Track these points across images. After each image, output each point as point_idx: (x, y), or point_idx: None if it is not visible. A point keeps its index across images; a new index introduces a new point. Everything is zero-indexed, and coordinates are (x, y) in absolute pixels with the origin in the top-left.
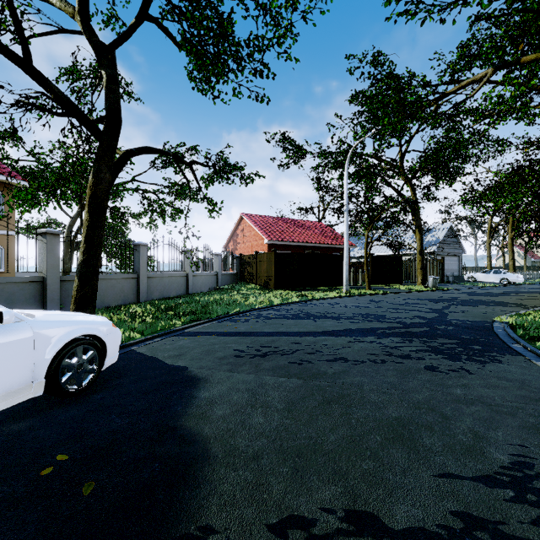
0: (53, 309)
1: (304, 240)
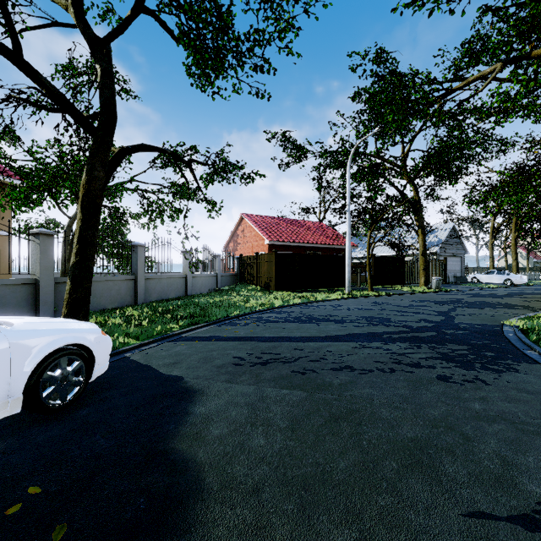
0: (46, 312)
1: (305, 241)
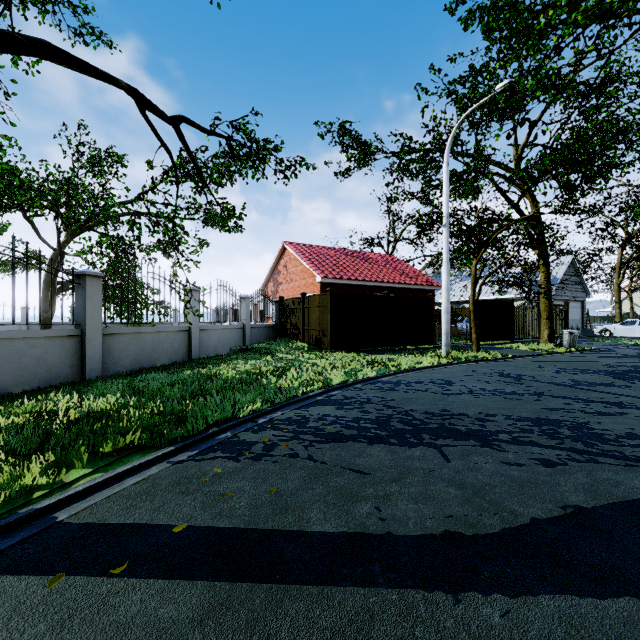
0: None
1: (372, 278)
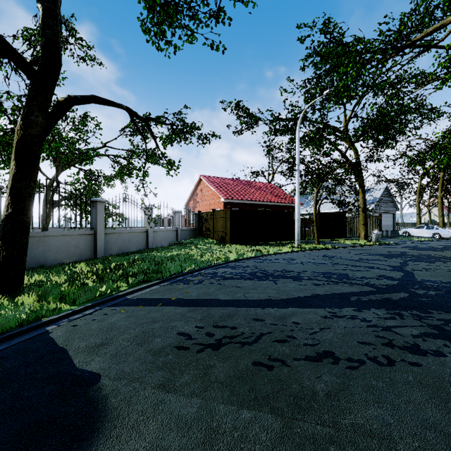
0: None
1: (256, 199)
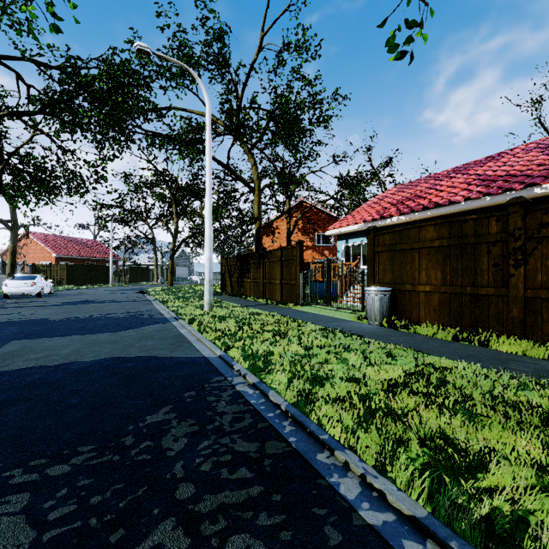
0: None
1: (84, 255)
